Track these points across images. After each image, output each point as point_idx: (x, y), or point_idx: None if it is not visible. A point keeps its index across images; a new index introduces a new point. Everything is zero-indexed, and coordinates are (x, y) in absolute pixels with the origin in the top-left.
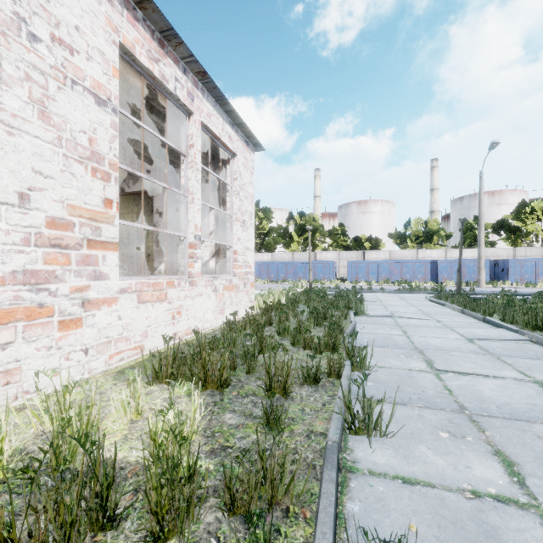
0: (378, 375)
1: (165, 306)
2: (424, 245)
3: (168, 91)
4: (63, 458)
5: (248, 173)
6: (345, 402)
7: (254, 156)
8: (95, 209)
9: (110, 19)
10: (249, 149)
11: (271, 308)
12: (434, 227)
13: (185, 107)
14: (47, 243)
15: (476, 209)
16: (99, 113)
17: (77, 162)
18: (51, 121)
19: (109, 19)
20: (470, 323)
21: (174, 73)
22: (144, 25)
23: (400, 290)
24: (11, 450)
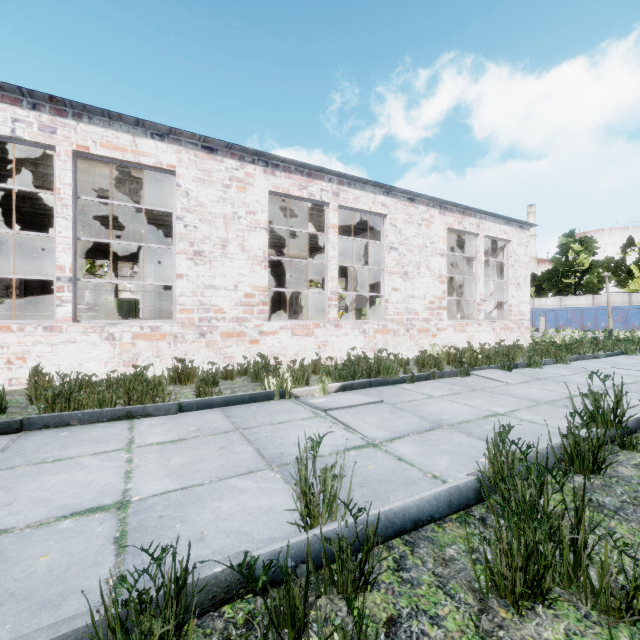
0: (570, 365)
1: (464, 334)
2: None
3: (466, 231)
4: (454, 347)
5: (522, 248)
6: (527, 357)
7: (528, 233)
8: (440, 295)
9: (444, 222)
10: (524, 230)
11: None
12: None
13: (475, 233)
14: (429, 309)
15: None
16: (441, 260)
17: (435, 280)
18: (430, 270)
19: (444, 222)
20: None
21: (469, 221)
22: (456, 212)
23: None
24: (436, 355)
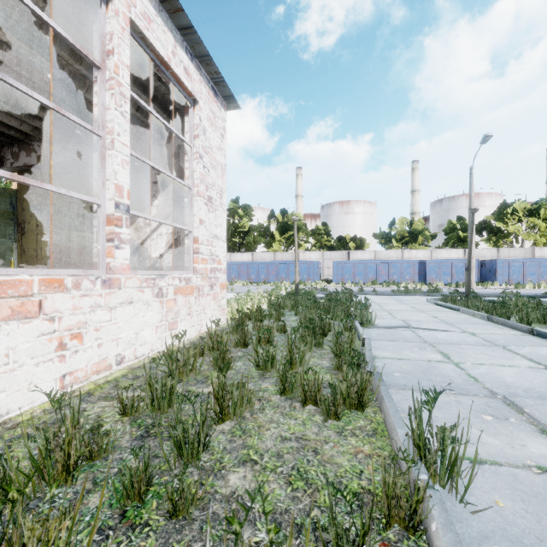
0: (494, 500)
1: (36, 327)
2: (409, 245)
3: None
4: None
5: (216, 134)
6: None
7: (225, 114)
8: None
9: None
10: (219, 102)
11: (249, 317)
12: (419, 227)
13: None
14: None
15: (455, 211)
16: None
17: None
18: None
19: None
20: (516, 337)
21: None
22: None
23: (394, 292)
24: None
